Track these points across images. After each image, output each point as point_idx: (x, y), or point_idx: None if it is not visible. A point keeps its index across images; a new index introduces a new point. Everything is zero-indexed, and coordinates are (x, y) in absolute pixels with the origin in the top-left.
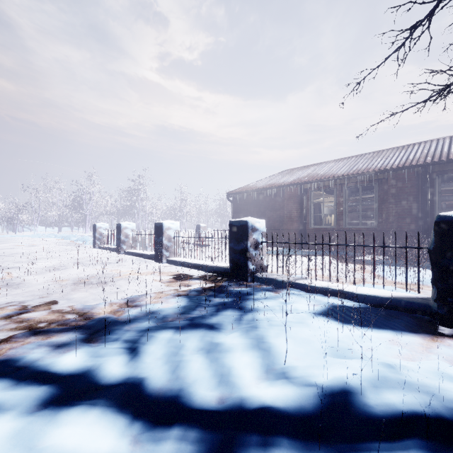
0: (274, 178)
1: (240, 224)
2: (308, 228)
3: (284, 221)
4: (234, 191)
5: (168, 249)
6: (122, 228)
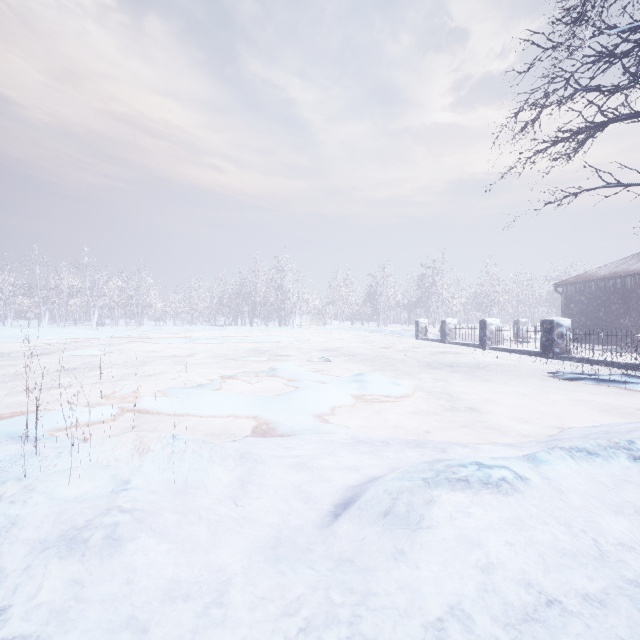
0: (626, 262)
1: (547, 322)
2: None
3: (633, 317)
4: (564, 282)
5: (490, 339)
6: (446, 324)
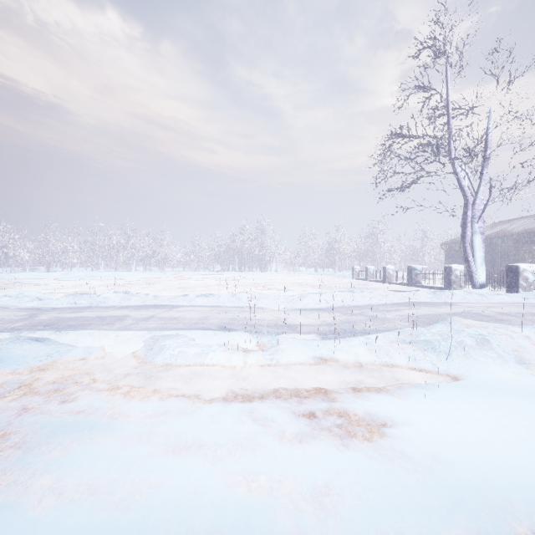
0: None
1: (410, 267)
2: (496, 270)
3: None
4: (446, 242)
5: (388, 278)
6: (368, 269)
